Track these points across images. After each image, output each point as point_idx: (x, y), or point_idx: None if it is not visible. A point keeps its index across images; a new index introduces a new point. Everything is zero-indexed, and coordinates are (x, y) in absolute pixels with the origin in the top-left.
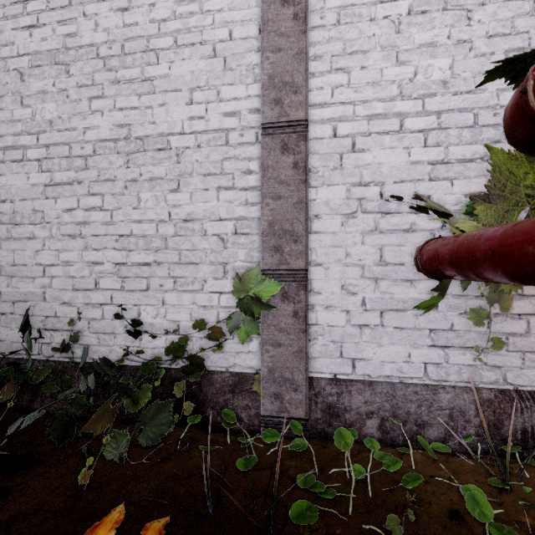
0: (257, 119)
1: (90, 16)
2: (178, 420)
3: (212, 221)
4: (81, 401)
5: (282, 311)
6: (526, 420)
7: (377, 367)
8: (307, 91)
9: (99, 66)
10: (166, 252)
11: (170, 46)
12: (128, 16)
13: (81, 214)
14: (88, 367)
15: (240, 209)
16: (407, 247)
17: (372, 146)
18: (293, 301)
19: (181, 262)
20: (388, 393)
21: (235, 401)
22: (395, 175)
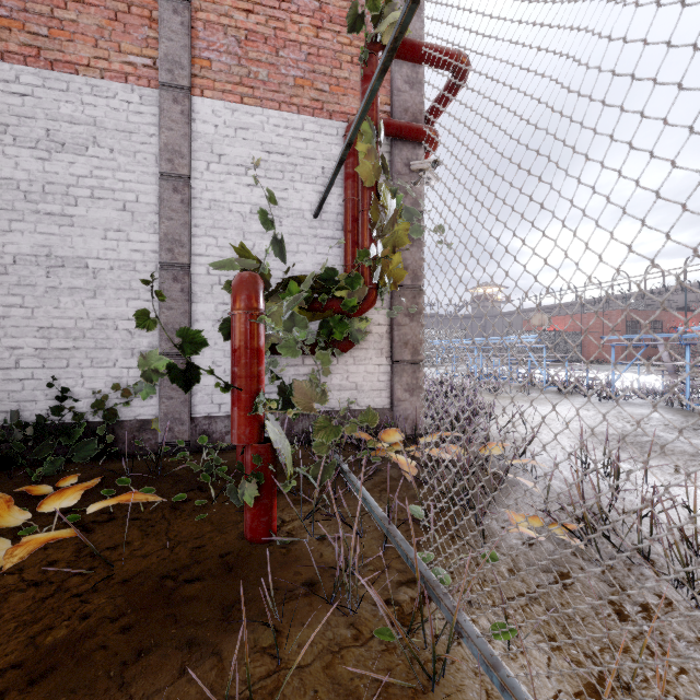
0: (157, 257)
1: (10, 156)
2: (96, 456)
3: (123, 320)
4: (18, 444)
5: None
6: (304, 425)
7: None
8: (190, 247)
9: (20, 197)
10: (84, 341)
11: (87, 196)
12: (49, 165)
13: (0, 309)
14: (16, 424)
15: None
16: None
17: None
18: None
19: (98, 348)
20: None
21: (141, 437)
22: None
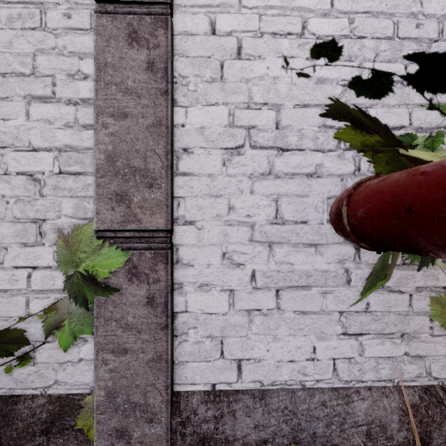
0: None
1: None
2: None
3: (18, 152)
4: None
5: (128, 296)
6: None
7: (272, 369)
8: None
9: None
10: None
11: None
12: None
13: None
14: None
15: (65, 133)
16: (311, 199)
17: (265, 53)
18: (147, 280)
19: None
20: (287, 409)
21: None
22: (296, 97)
